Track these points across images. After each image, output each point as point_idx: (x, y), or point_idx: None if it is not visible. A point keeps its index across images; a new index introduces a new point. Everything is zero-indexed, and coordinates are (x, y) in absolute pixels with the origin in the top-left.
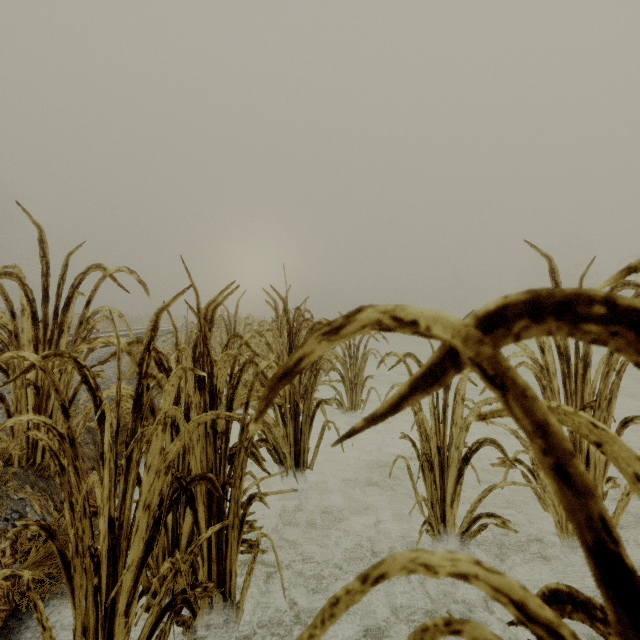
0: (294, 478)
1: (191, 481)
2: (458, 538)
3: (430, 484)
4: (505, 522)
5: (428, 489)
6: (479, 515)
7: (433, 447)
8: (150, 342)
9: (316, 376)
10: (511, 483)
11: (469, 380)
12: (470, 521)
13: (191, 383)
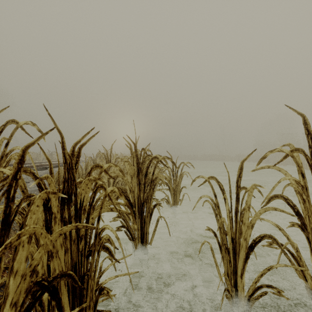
0: (140, 249)
1: (53, 279)
2: (246, 299)
3: (226, 261)
4: (280, 292)
5: (225, 264)
6: (261, 285)
7: (229, 238)
8: (17, 172)
9: (153, 189)
10: (284, 265)
11: None
12: (254, 289)
13: (55, 203)
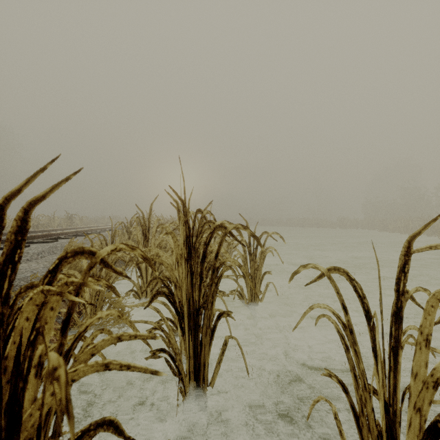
0: (193, 393)
1: None
2: None
3: None
4: None
5: None
6: None
7: (381, 406)
8: None
9: (217, 284)
10: None
11: (414, 302)
12: None
13: None
